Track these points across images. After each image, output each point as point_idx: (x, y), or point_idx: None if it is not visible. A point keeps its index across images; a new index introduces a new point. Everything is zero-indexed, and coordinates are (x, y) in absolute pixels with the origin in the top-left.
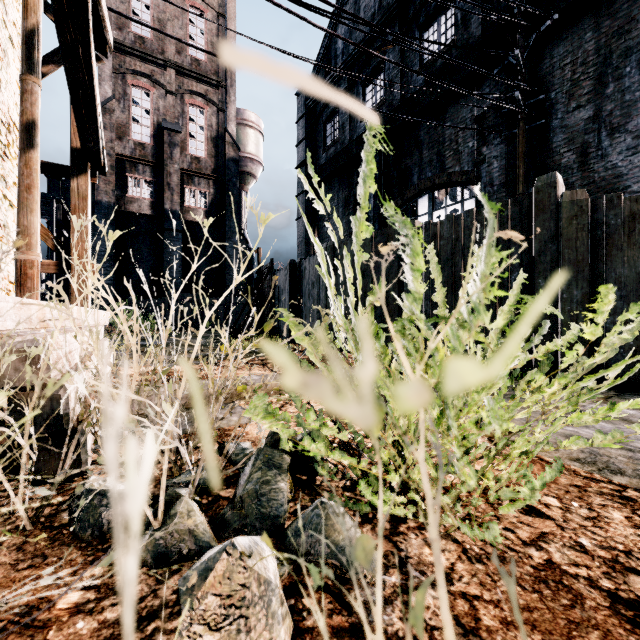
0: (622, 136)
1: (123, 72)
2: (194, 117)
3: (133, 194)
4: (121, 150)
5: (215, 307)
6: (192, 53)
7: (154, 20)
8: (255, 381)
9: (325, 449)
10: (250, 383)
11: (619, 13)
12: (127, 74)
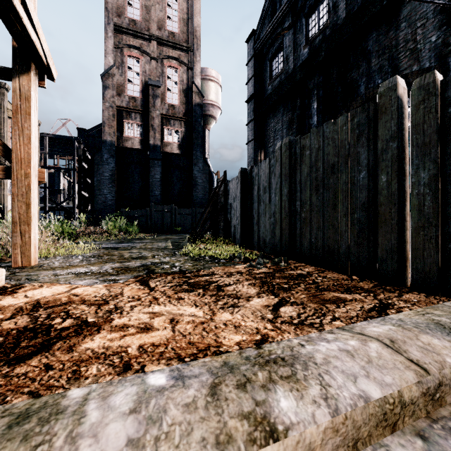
0: None
1: (121, 47)
2: (170, 75)
3: (128, 134)
4: (120, 103)
5: None
6: (169, 28)
7: (142, 7)
8: None
9: None
10: None
11: None
12: (124, 48)
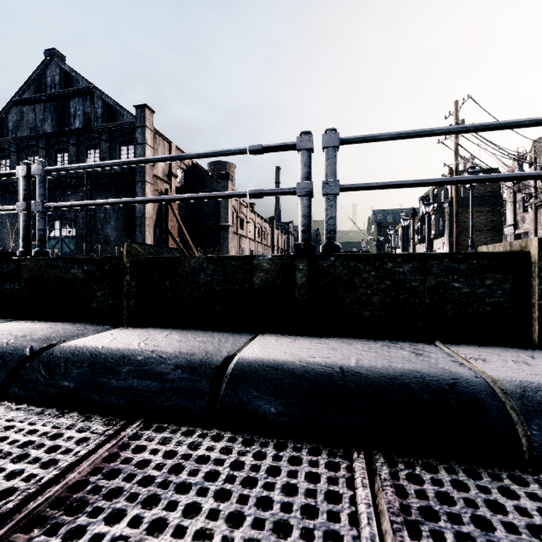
0: (110, 225)
1: None
2: None
3: None
4: None
5: None
6: None
7: None
8: None
9: None
10: None
11: (109, 192)
12: None
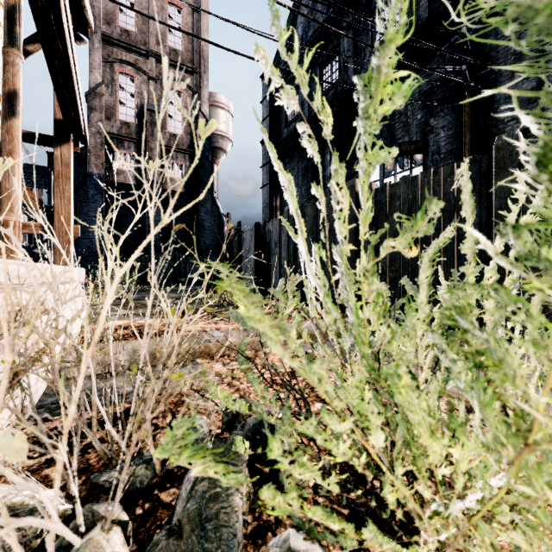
0: None
1: (111, 61)
2: (172, 100)
3: (120, 167)
4: (109, 129)
5: (129, 262)
6: (170, 44)
7: (138, 16)
8: (218, 338)
9: (299, 502)
10: (213, 340)
11: None
12: (114, 63)
